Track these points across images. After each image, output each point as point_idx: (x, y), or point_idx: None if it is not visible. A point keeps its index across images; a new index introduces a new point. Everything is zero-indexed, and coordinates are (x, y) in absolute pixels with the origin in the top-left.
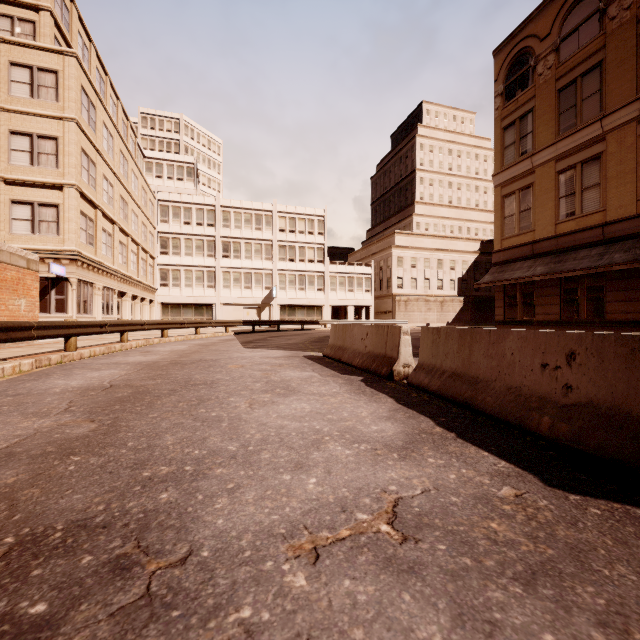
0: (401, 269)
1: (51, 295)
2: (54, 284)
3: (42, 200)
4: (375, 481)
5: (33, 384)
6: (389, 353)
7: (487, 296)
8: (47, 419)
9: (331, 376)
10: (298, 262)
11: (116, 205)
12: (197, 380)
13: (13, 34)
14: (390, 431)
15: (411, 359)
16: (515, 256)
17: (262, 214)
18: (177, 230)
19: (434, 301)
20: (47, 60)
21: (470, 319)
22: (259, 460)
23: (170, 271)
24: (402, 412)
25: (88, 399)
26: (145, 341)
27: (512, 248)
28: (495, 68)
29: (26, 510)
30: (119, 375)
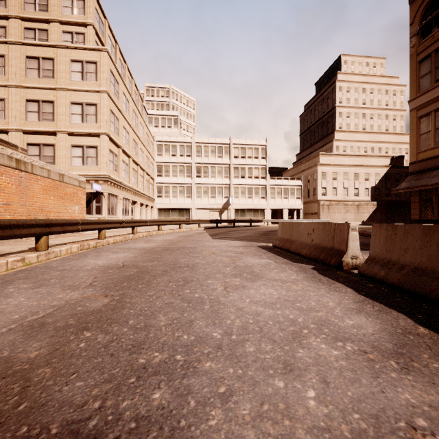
0: (324, 181)
1: (93, 203)
2: (95, 196)
3: (88, 144)
4: (390, 405)
5: (75, 262)
6: (336, 246)
7: (397, 200)
8: (76, 292)
9: (285, 263)
10: (247, 178)
11: (131, 145)
12: (182, 263)
13: (73, 43)
14: (369, 328)
15: (358, 252)
16: (431, 166)
17: (222, 146)
18: (167, 160)
19: (351, 205)
20: (91, 56)
21: (382, 218)
22: (245, 354)
23: (163, 187)
24: (369, 304)
25: (106, 276)
26: (147, 233)
27: (428, 159)
28: (411, 13)
29: (33, 397)
30: (129, 257)
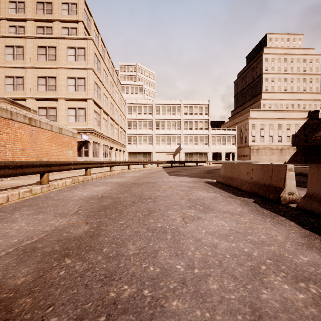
0: (254, 131)
1: (82, 149)
2: (84, 144)
3: (79, 106)
4: None
5: (67, 193)
6: (274, 183)
7: (313, 145)
8: (64, 219)
9: (229, 197)
10: (194, 130)
11: (109, 107)
12: (146, 195)
13: (69, 35)
14: None
15: (295, 189)
16: None
17: (175, 106)
18: (135, 117)
19: (276, 149)
20: (81, 43)
21: (301, 160)
22: (209, 292)
23: (132, 137)
24: (317, 239)
25: (89, 205)
26: (121, 170)
27: None
28: None
29: None
30: (107, 189)
